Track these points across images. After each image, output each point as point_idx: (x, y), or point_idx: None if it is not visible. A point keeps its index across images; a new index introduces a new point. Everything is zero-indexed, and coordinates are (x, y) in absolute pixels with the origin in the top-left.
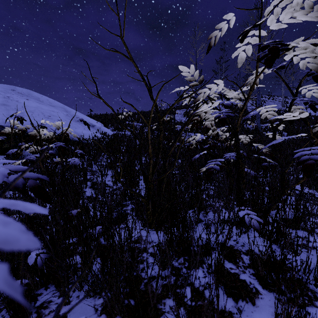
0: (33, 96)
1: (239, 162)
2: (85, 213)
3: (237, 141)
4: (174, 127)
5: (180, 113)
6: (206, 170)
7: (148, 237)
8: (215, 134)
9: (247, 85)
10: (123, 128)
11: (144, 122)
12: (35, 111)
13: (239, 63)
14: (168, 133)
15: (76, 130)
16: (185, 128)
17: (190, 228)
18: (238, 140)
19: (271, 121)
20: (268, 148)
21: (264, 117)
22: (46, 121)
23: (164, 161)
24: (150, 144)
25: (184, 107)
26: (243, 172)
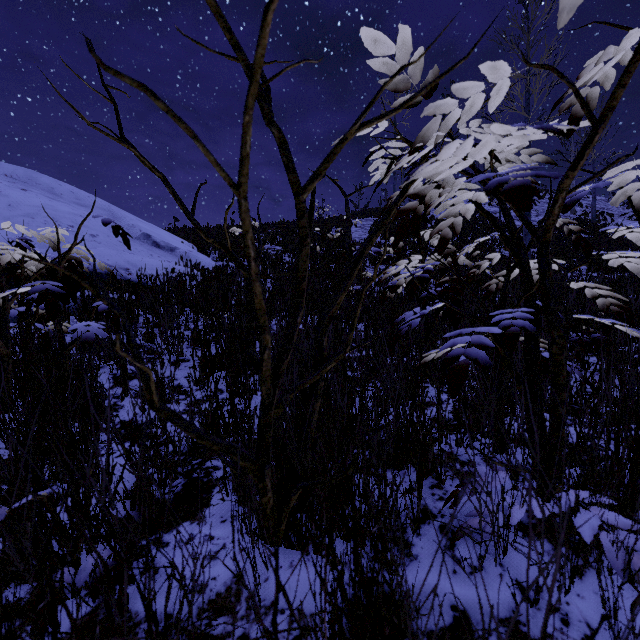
0: (39, 184)
1: (537, 335)
2: (52, 508)
3: (545, 273)
4: (346, 235)
5: (361, 226)
6: (447, 363)
7: (261, 585)
8: (450, 263)
9: (561, 110)
10: (241, 255)
11: (285, 243)
12: (39, 215)
13: (563, 9)
14: (335, 266)
15: (131, 257)
16: (374, 251)
17: (407, 611)
18: (549, 268)
19: (639, 214)
20: (620, 296)
21: (622, 198)
22: (18, 226)
23: (319, 332)
24: (256, 276)
25: (370, 214)
26: (563, 368)
